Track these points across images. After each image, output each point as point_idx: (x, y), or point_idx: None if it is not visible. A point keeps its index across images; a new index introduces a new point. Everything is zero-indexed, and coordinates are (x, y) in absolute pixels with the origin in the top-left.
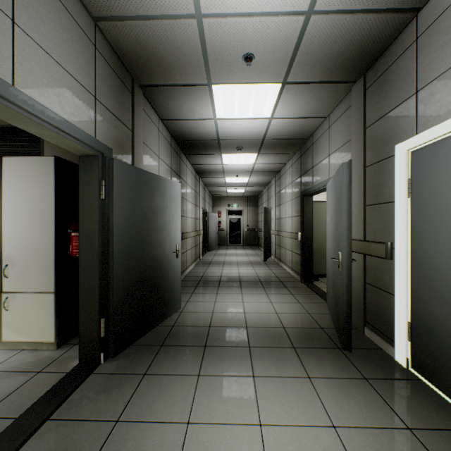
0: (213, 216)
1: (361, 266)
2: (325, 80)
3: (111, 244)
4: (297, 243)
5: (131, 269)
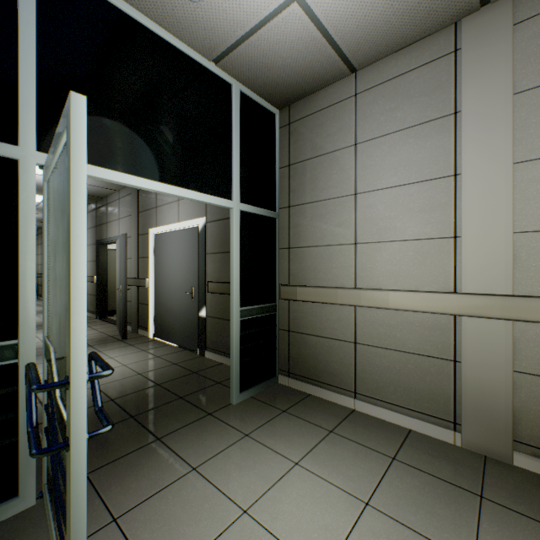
0: None
1: (137, 294)
2: None
3: None
4: (94, 285)
5: None
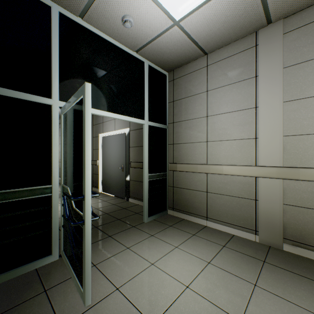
0: None
1: (92, 169)
2: None
3: None
4: None
5: None
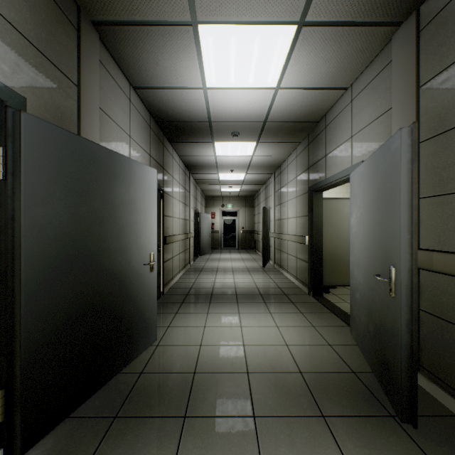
0: (206, 217)
1: None
2: (360, 20)
3: (18, 258)
4: (304, 248)
5: (64, 297)
